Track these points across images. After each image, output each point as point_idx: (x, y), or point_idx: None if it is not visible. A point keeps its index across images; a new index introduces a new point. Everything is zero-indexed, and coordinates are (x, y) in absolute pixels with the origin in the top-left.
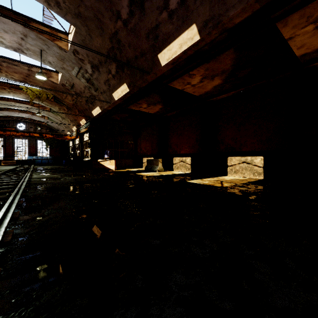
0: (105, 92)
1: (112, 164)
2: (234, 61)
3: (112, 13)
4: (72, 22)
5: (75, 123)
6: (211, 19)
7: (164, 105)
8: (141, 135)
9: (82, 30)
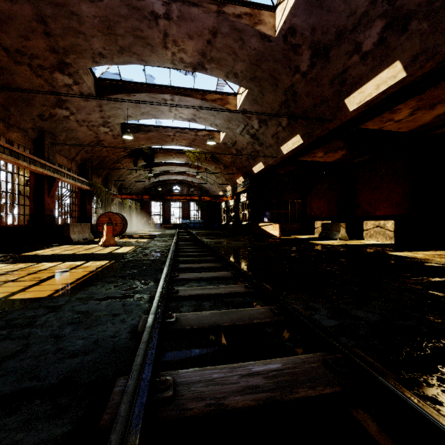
0: (271, 146)
1: (276, 229)
2: None
3: (290, 69)
4: (246, 86)
5: (230, 182)
6: (423, 52)
7: (349, 149)
8: (312, 191)
9: (255, 91)
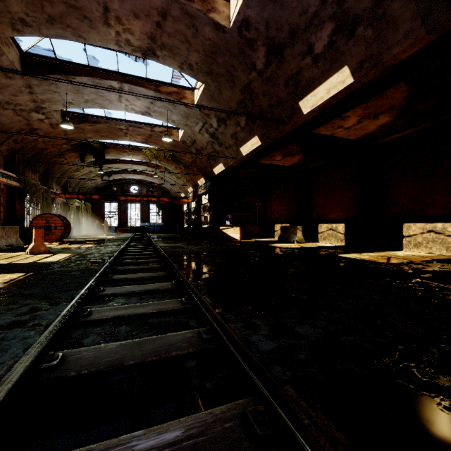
0: (230, 146)
1: (236, 233)
2: (407, 94)
3: (246, 65)
4: (202, 80)
5: (192, 184)
6: (368, 59)
7: (305, 154)
8: (273, 194)
9: (212, 86)
